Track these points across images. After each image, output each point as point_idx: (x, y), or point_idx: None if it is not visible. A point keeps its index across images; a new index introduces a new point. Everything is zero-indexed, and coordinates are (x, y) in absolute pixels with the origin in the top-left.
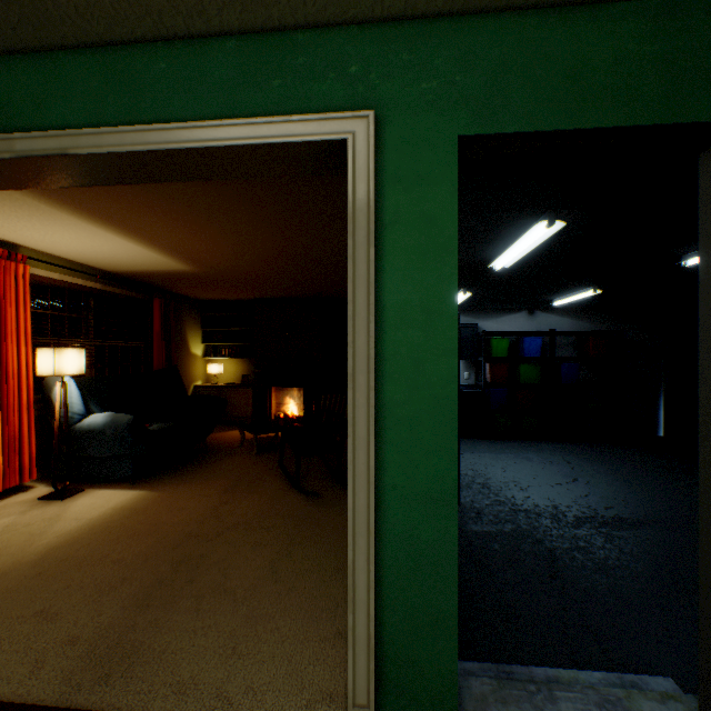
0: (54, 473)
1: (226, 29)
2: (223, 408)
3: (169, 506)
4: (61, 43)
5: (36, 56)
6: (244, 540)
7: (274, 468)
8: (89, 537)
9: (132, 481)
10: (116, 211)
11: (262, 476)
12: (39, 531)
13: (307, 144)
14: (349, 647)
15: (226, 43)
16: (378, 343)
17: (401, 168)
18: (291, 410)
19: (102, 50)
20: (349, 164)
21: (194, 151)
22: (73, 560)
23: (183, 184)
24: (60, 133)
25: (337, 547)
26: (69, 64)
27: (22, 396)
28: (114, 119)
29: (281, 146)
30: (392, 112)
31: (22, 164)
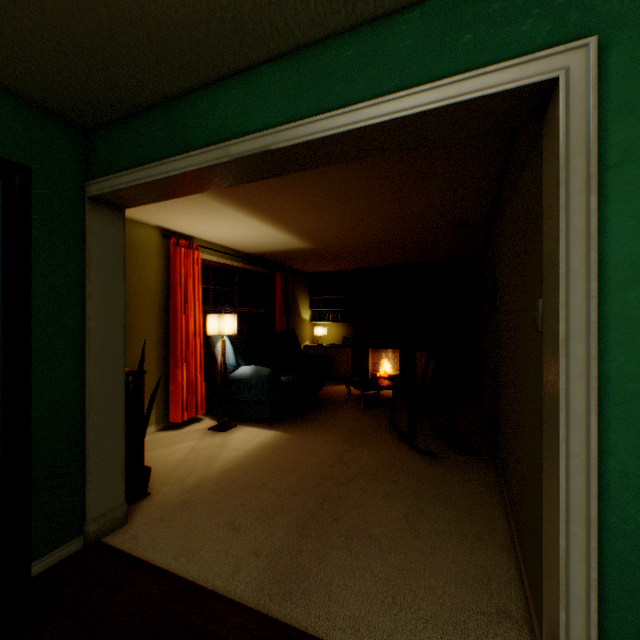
0: (218, 411)
1: None
2: (332, 365)
3: (301, 447)
4: (265, 58)
5: (244, 75)
6: (374, 489)
7: (382, 423)
8: (248, 465)
9: (269, 422)
10: (265, 202)
11: (373, 429)
12: (213, 455)
13: (502, 94)
14: None
15: (410, 15)
16: (598, 305)
17: (633, 95)
18: (385, 370)
19: (296, 55)
20: (559, 105)
21: (378, 126)
22: (241, 483)
23: (325, 170)
24: (263, 134)
25: (469, 512)
26: (269, 75)
27: (196, 350)
28: (306, 112)
29: (471, 102)
30: (619, 33)
31: (233, 166)
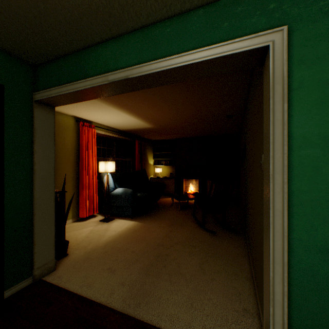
0: (105, 211)
1: (199, 4)
2: (164, 187)
3: (147, 229)
4: (126, 31)
5: (115, 39)
6: (184, 250)
7: (189, 217)
8: (120, 239)
9: (131, 217)
10: (129, 104)
11: (184, 220)
12: (102, 234)
13: (242, 53)
14: (270, 325)
15: (198, 12)
16: (288, 157)
17: (304, 55)
18: (192, 190)
19: (141, 30)
20: (270, 59)
21: (182, 67)
22: (116, 248)
23: (159, 88)
24: (125, 70)
25: (231, 261)
26: (128, 40)
27: (93, 180)
28: (146, 59)
29: (228, 56)
30: (298, 24)
31: (110, 86)
